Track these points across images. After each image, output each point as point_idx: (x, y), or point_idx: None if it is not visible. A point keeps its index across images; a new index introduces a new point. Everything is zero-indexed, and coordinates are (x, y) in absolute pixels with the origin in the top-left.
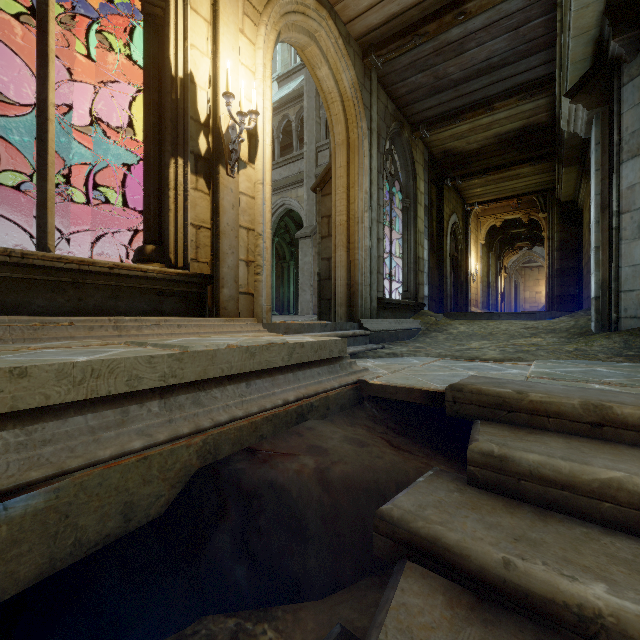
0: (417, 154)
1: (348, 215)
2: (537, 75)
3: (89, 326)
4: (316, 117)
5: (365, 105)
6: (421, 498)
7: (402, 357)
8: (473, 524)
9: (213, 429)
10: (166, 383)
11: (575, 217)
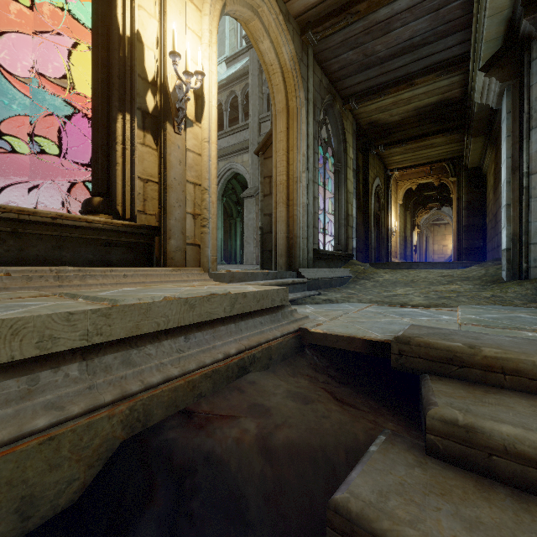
0: (347, 124)
1: (287, 175)
2: (453, 54)
3: (27, 276)
4: (259, 92)
5: (303, 77)
6: (380, 479)
7: (337, 303)
8: (449, 522)
9: (143, 392)
10: (89, 342)
11: (480, 181)
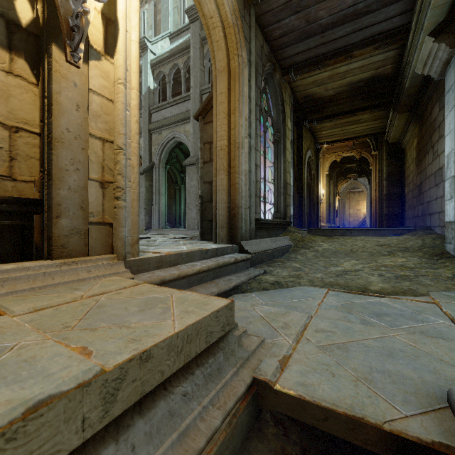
0: (286, 95)
1: (229, 140)
2: (392, 26)
3: None
4: (200, 65)
5: (245, 36)
6: None
7: (287, 287)
8: None
9: None
10: None
11: (399, 155)
